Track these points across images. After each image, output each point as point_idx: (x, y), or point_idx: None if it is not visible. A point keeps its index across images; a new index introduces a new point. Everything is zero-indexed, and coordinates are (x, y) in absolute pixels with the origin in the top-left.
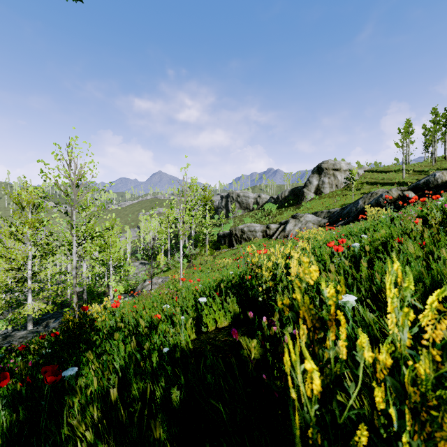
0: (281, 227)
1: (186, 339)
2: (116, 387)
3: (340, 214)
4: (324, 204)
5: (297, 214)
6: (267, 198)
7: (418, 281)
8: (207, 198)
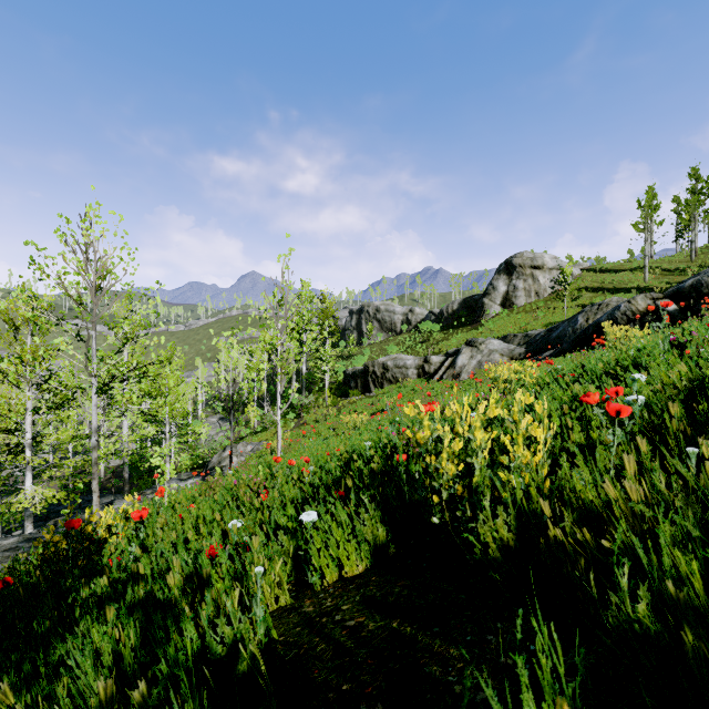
0: (448, 360)
1: (268, 618)
2: None
3: (546, 339)
4: (517, 324)
5: (474, 339)
6: (424, 314)
7: None
8: (328, 314)
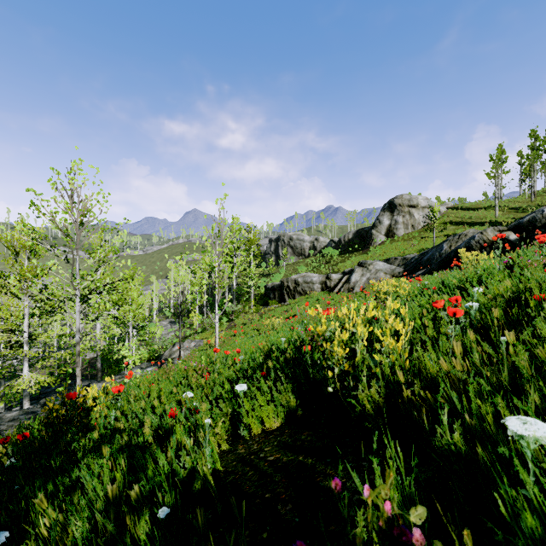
0: (344, 277)
1: (214, 455)
2: None
3: (419, 261)
4: (398, 249)
5: (364, 261)
6: (327, 242)
7: None
8: (253, 242)
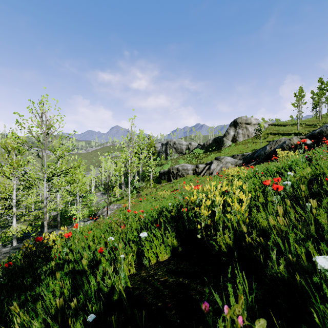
0: (207, 166)
1: (126, 277)
2: None
3: (252, 157)
4: (239, 150)
5: (219, 157)
6: (196, 145)
7: None
8: (151, 145)
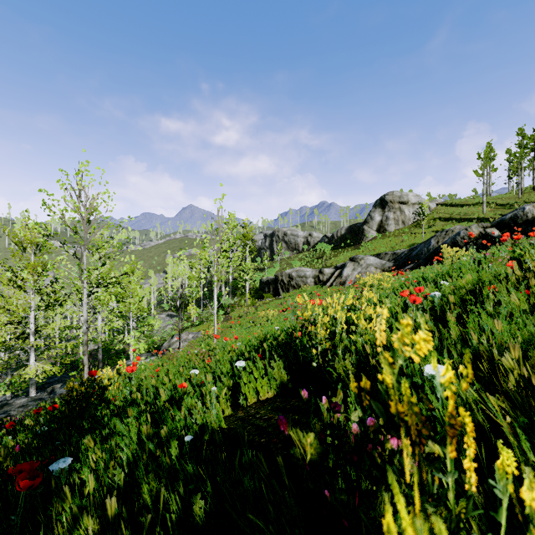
0: (336, 272)
1: (219, 416)
2: (121, 488)
3: (408, 256)
4: (388, 245)
5: (356, 256)
6: (320, 237)
7: (533, 346)
8: (248, 237)
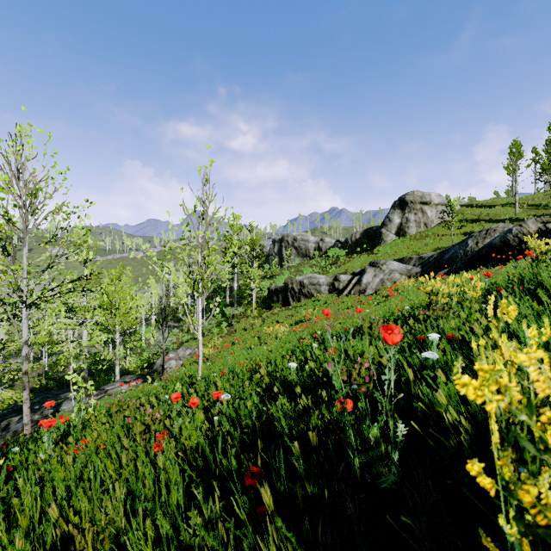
0: (354, 278)
1: None
2: None
3: (439, 260)
4: (410, 249)
5: (377, 261)
6: (332, 242)
7: None
8: (255, 241)
